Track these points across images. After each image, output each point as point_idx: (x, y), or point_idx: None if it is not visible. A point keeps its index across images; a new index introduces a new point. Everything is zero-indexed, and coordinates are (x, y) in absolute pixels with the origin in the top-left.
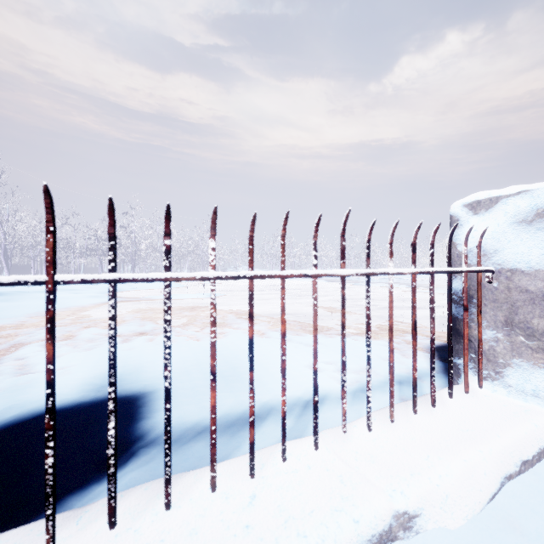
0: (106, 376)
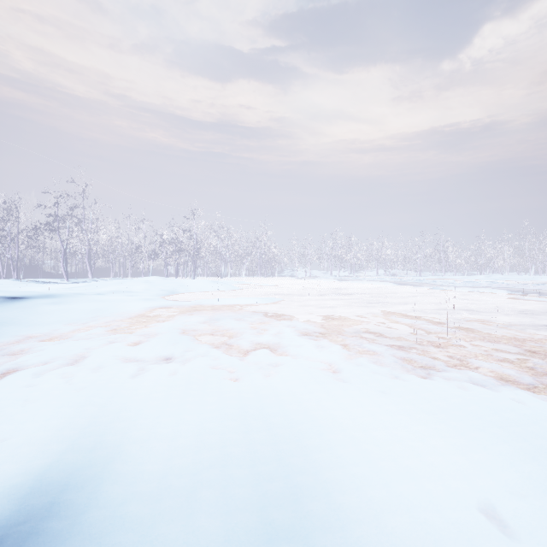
0: (35, 490)
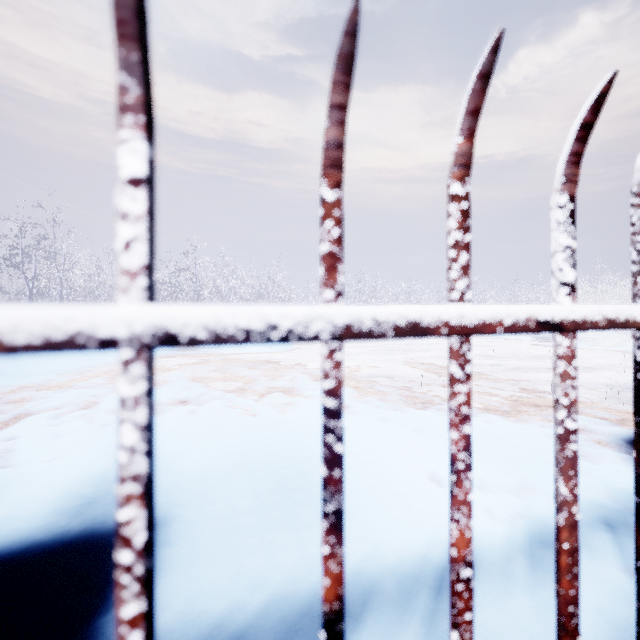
0: (104, 481)
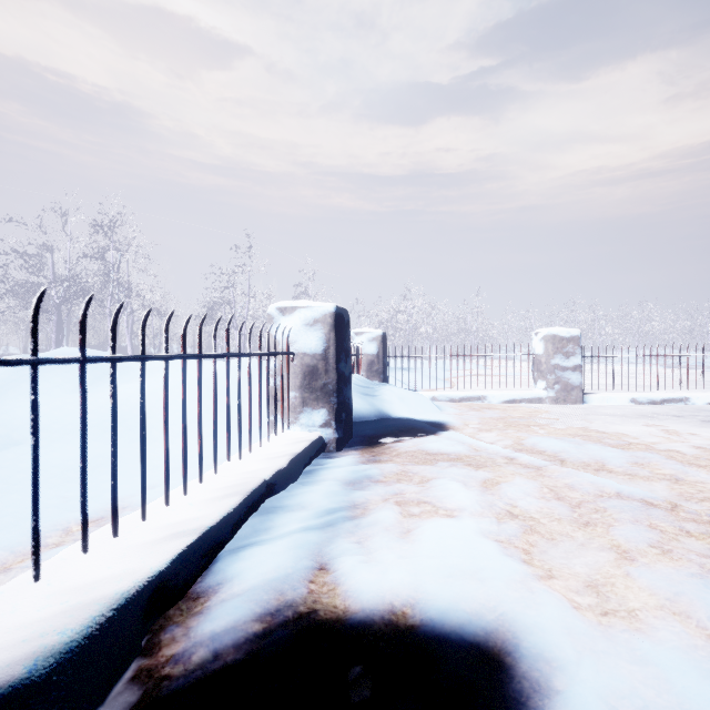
0: None
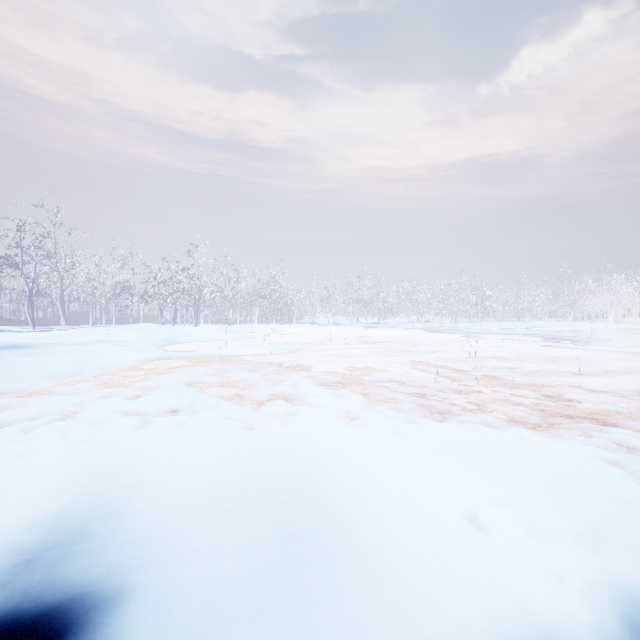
0: (57, 524)
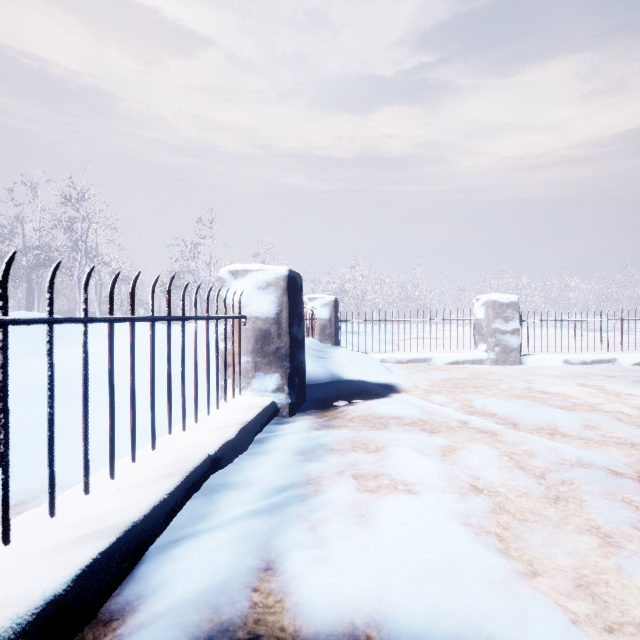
0: None
